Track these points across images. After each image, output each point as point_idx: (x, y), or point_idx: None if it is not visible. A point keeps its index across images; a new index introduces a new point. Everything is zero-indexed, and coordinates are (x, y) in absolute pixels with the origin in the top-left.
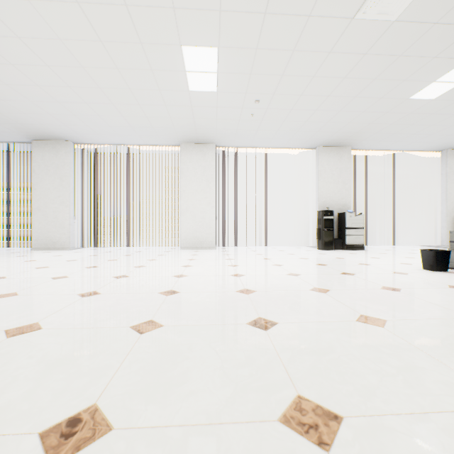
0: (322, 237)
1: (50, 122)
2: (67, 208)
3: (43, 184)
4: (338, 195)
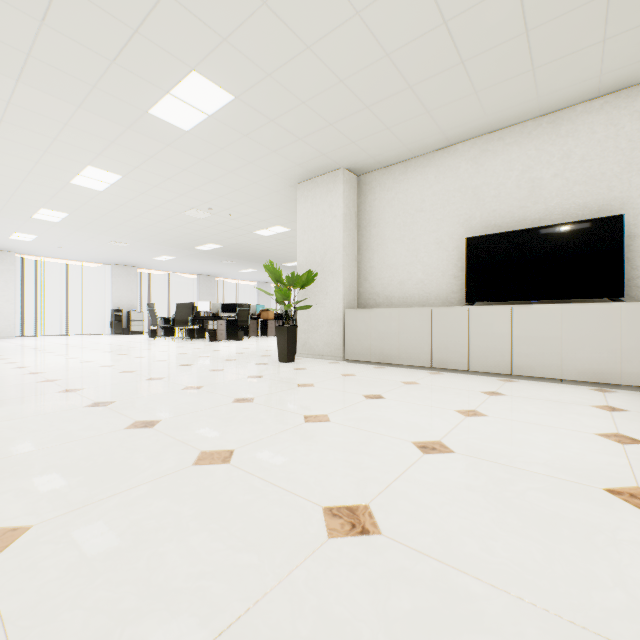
0: (114, 327)
1: None
2: None
3: None
4: (129, 299)
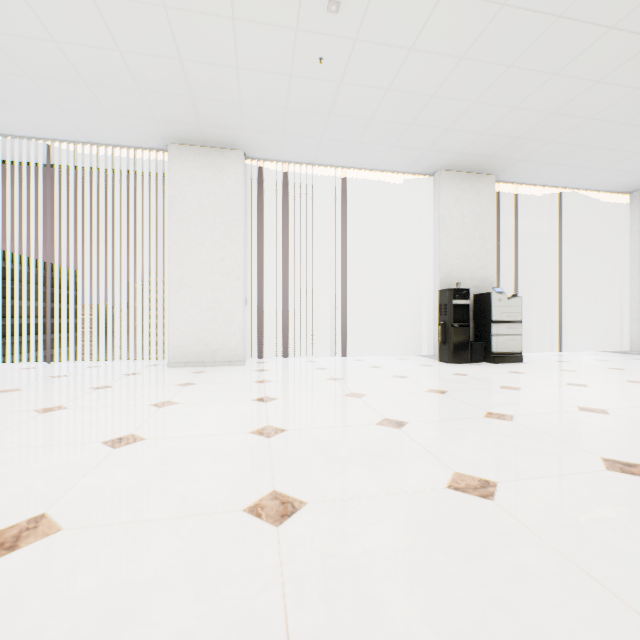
0: (450, 339)
1: None
2: None
3: None
4: (474, 261)
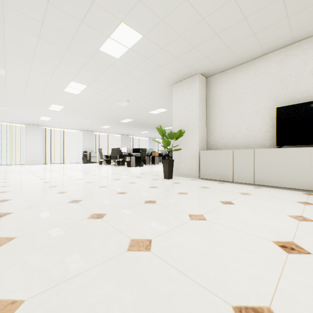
0: (84, 159)
1: None
2: None
3: None
4: (90, 146)
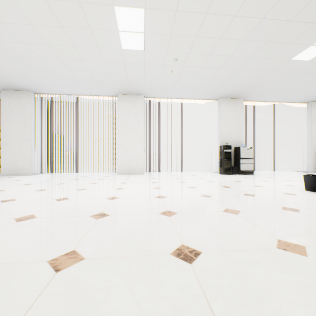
0: (223, 165)
1: (12, 75)
2: (28, 143)
3: (10, 124)
4: (234, 134)
